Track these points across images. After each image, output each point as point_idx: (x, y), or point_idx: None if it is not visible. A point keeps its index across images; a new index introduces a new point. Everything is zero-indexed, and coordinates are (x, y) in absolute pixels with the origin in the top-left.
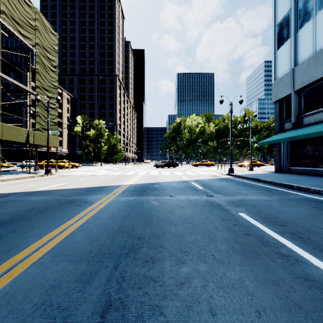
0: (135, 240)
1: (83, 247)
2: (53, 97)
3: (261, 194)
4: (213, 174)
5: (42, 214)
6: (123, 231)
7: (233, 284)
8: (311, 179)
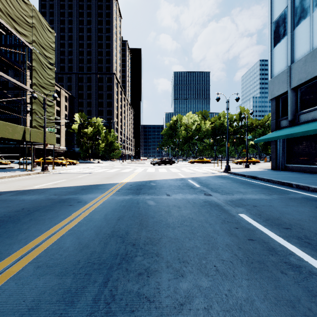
0: (128, 247)
1: (71, 255)
2: (50, 94)
3: (260, 192)
4: (210, 171)
5: (32, 215)
6: (117, 235)
7: (242, 306)
8: (309, 177)
